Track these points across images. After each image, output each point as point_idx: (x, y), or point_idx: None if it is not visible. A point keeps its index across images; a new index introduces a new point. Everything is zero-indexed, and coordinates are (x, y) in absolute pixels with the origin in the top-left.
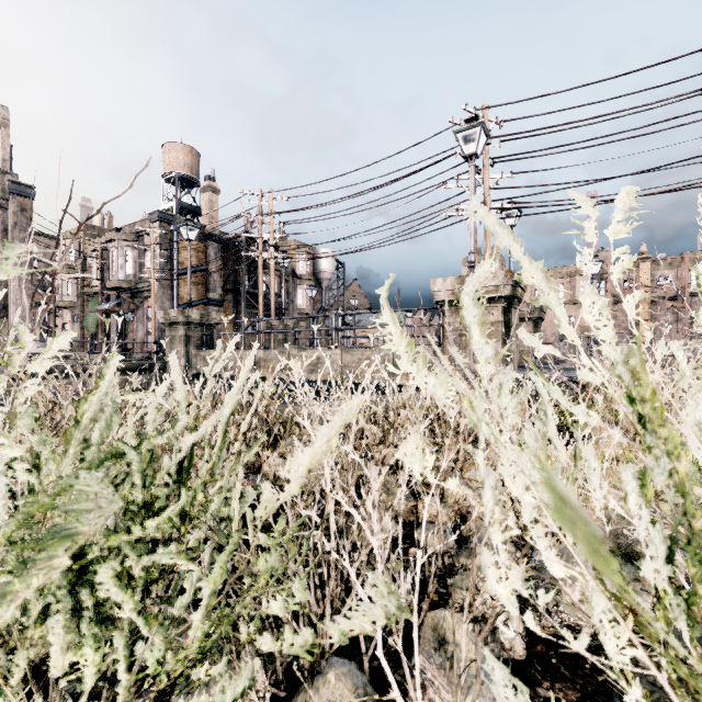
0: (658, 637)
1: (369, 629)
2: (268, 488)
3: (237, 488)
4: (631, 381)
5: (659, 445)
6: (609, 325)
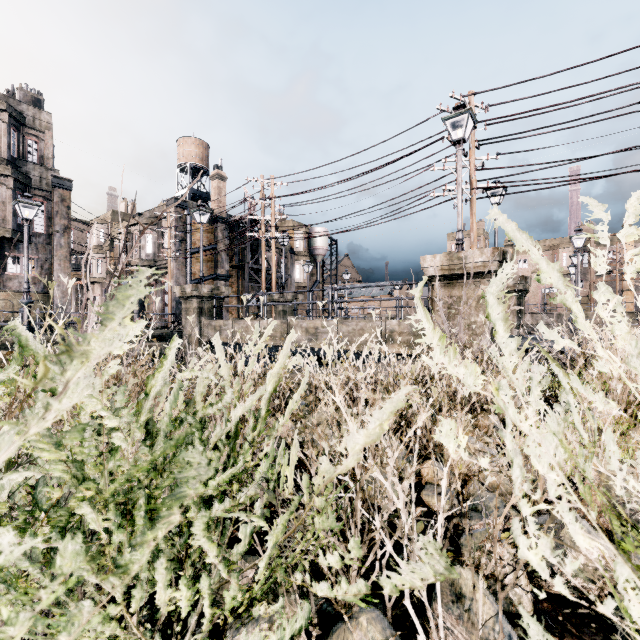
0: None
1: (418, 584)
2: (325, 461)
3: (292, 458)
4: None
5: None
6: (623, 320)
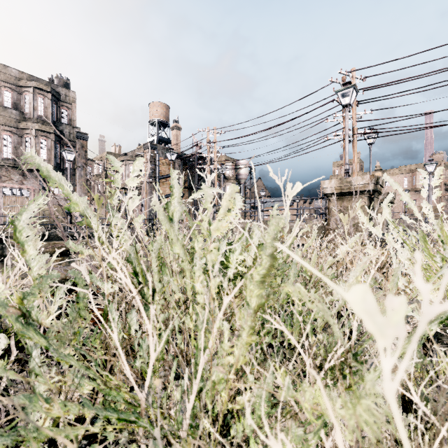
0: (445, 295)
1: None
2: (330, 257)
3: (313, 260)
4: (439, 230)
5: (447, 248)
6: (432, 213)
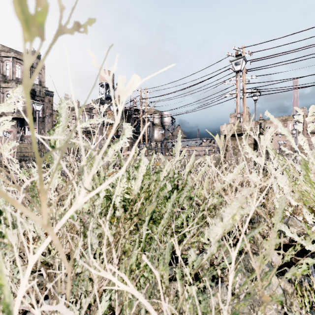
0: None
1: (248, 212)
2: (219, 183)
3: (205, 186)
4: (313, 159)
5: None
6: (307, 145)
